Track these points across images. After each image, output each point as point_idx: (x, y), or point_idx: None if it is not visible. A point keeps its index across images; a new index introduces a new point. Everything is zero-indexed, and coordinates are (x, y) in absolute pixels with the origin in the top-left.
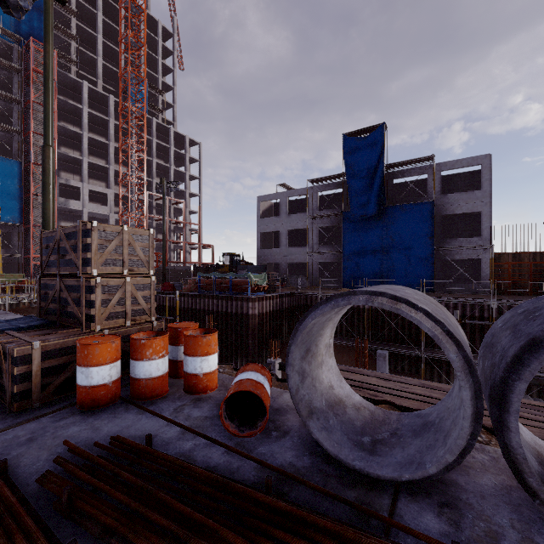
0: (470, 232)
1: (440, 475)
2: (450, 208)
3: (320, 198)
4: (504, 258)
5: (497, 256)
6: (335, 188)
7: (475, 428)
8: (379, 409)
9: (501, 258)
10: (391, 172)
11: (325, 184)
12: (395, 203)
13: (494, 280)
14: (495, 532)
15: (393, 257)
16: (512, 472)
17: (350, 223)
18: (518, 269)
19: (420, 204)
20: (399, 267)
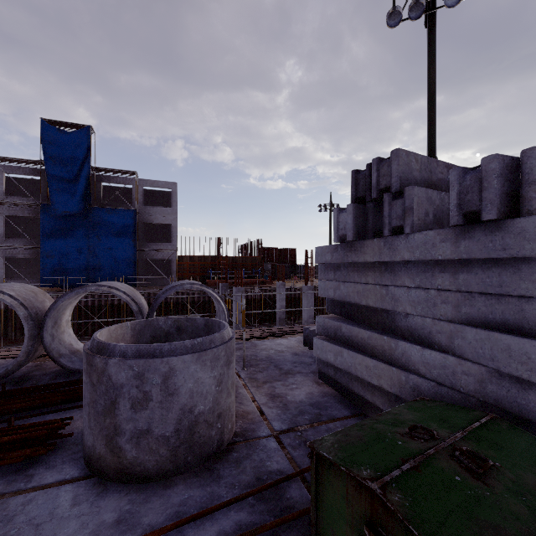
0: (167, 238)
1: (18, 369)
2: (150, 218)
3: (10, 180)
4: (185, 260)
5: (181, 258)
6: (31, 174)
7: (34, 343)
8: (4, 360)
9: (184, 259)
10: (99, 175)
11: (17, 167)
12: (103, 205)
13: (179, 275)
14: (39, 381)
15: (100, 255)
16: (48, 355)
17: (51, 218)
18: (193, 267)
19: (125, 210)
20: (105, 265)
